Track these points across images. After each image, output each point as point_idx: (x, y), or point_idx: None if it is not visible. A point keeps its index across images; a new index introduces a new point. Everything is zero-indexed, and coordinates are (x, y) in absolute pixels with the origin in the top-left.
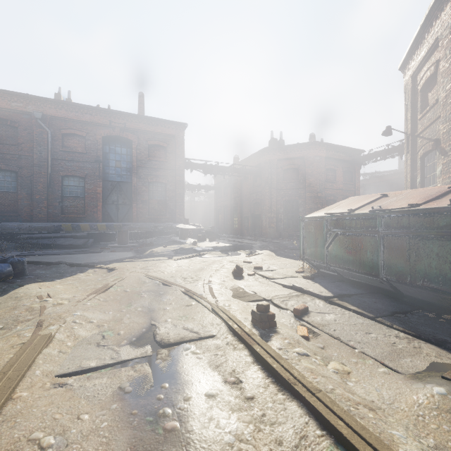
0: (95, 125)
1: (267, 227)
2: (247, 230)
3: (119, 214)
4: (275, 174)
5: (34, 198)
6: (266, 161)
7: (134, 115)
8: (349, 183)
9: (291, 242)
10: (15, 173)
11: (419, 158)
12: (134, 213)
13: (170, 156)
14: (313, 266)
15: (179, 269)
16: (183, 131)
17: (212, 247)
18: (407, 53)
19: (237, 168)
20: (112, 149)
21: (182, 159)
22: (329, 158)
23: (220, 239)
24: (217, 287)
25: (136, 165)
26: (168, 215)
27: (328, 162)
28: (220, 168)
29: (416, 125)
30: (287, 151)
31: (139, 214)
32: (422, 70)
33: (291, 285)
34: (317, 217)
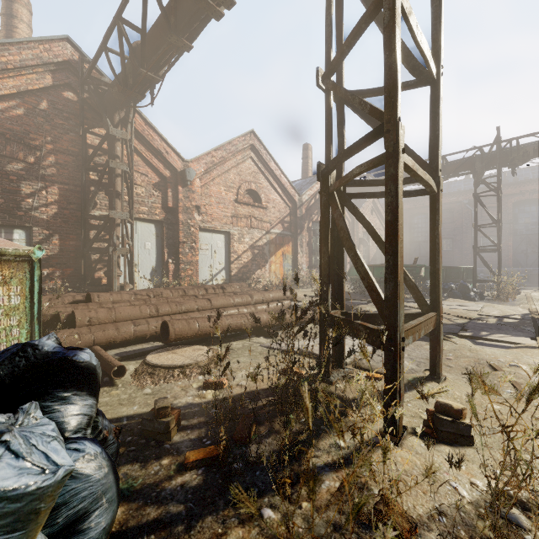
0: (506, 196)
1: None
2: None
3: (527, 261)
4: None
5: (462, 253)
6: None
7: None
8: None
9: None
10: (451, 239)
11: None
12: None
13: None
14: None
15: None
16: None
17: None
18: None
19: None
20: (521, 210)
21: None
22: None
23: None
24: None
25: None
26: None
27: None
28: None
29: None
30: None
31: None
32: None
33: None
34: None
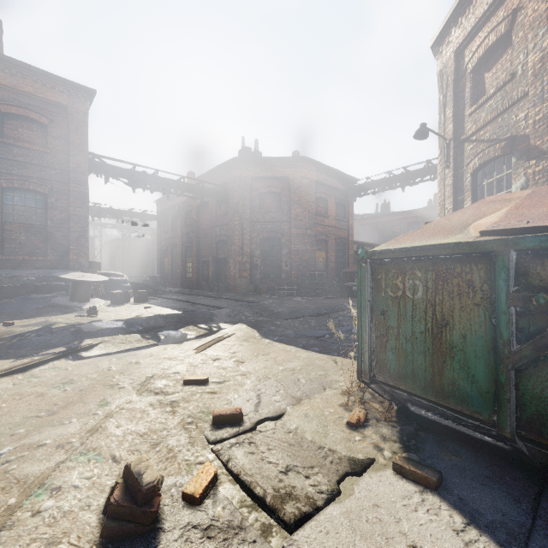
0: None
1: (237, 276)
2: (207, 281)
3: None
4: (248, 198)
5: None
6: (236, 179)
7: None
8: (342, 219)
9: (276, 300)
10: None
11: (471, 173)
12: None
13: (55, 144)
14: (390, 397)
15: None
16: (86, 102)
17: (124, 323)
18: (451, 14)
19: (189, 184)
20: None
21: (83, 153)
22: (320, 183)
23: (159, 297)
24: None
25: None
26: (52, 256)
27: (318, 188)
28: (161, 180)
29: (462, 125)
30: (266, 167)
31: None
32: (476, 37)
33: None
34: (452, 246)
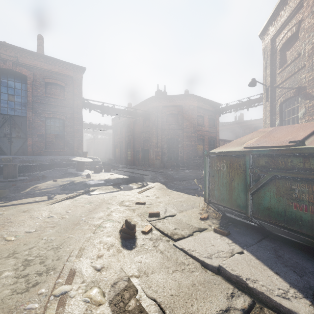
0: None
1: (154, 159)
2: (138, 161)
3: (12, 147)
4: (160, 117)
5: None
6: (153, 107)
7: (29, 52)
8: (212, 127)
9: (175, 171)
10: None
11: (279, 105)
12: (29, 146)
13: (68, 95)
14: (218, 210)
15: (45, 223)
16: (81, 74)
17: (104, 181)
18: (268, 20)
19: (130, 111)
20: (4, 82)
21: (80, 99)
22: (199, 107)
23: (115, 169)
24: (76, 312)
25: (31, 100)
26: (66, 149)
27: (198, 110)
28: (116, 109)
29: (275, 79)
30: (170, 100)
31: (35, 147)
32: (281, 32)
33: (215, 263)
34: (234, 152)
